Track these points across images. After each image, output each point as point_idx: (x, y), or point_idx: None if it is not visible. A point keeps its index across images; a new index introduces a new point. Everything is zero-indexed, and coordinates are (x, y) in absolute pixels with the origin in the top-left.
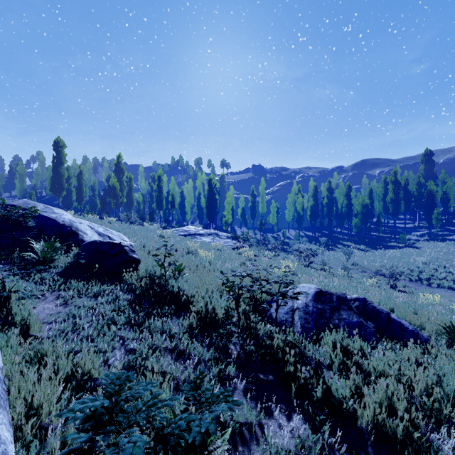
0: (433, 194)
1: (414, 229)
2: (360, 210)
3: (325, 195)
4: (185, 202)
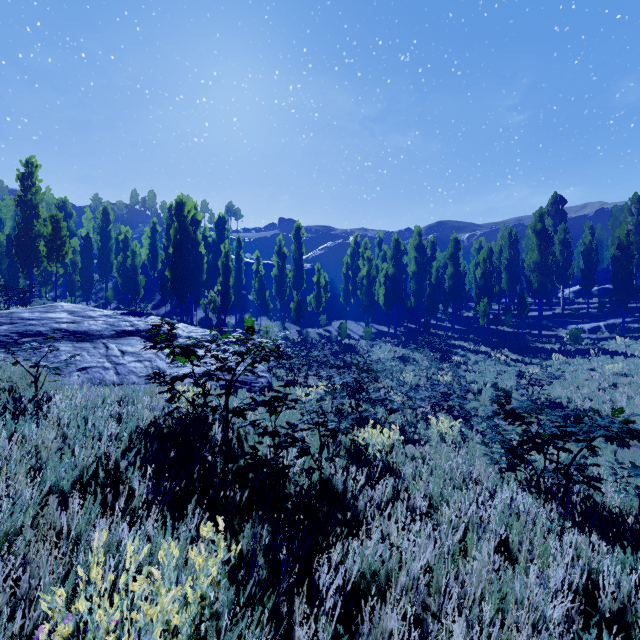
0: (629, 250)
1: (564, 320)
2: (485, 283)
3: (413, 259)
4: (130, 261)
